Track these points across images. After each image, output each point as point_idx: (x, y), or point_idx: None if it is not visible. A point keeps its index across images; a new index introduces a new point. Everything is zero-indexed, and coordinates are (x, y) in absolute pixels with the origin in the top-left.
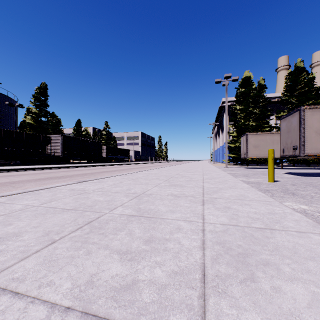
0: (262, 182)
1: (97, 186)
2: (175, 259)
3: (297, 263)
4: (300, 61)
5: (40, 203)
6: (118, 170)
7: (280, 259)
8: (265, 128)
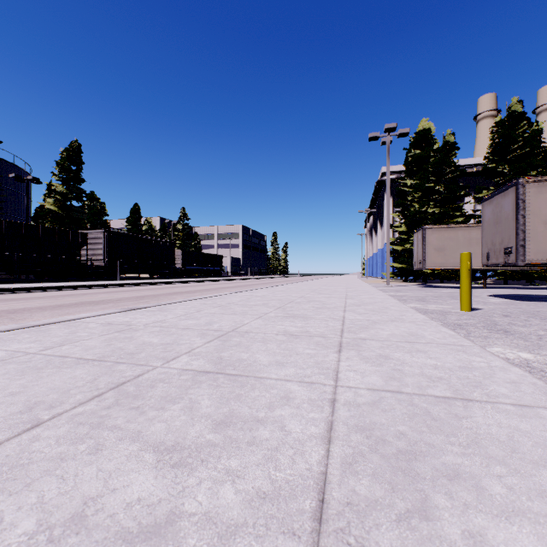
0: (450, 310)
1: (154, 317)
2: (267, 463)
3: (518, 475)
4: (516, 101)
5: (42, 347)
6: (201, 290)
7: (482, 464)
8: (455, 218)
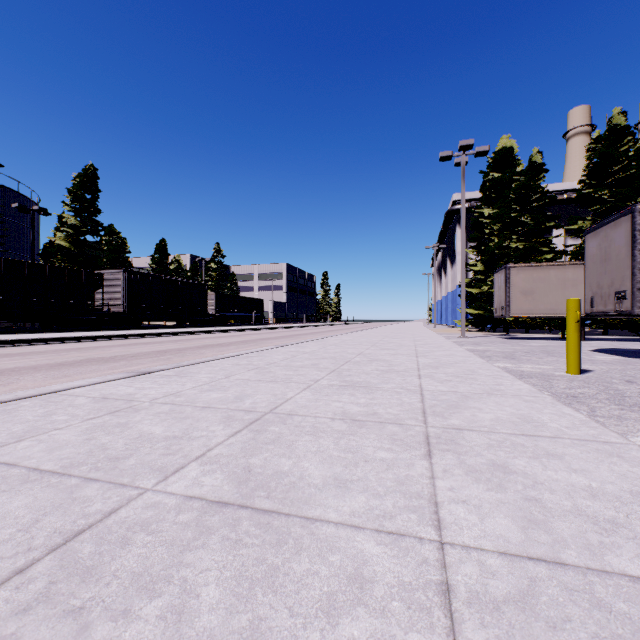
0: (553, 373)
1: (168, 387)
2: None
3: None
4: (619, 113)
5: None
6: (237, 342)
7: None
8: (543, 254)
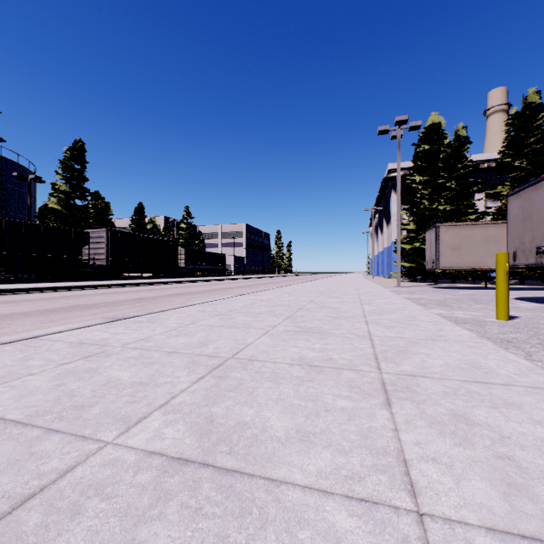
0: (484, 319)
1: (139, 332)
2: None
3: None
4: (533, 92)
5: None
6: (203, 291)
7: None
8: (468, 215)
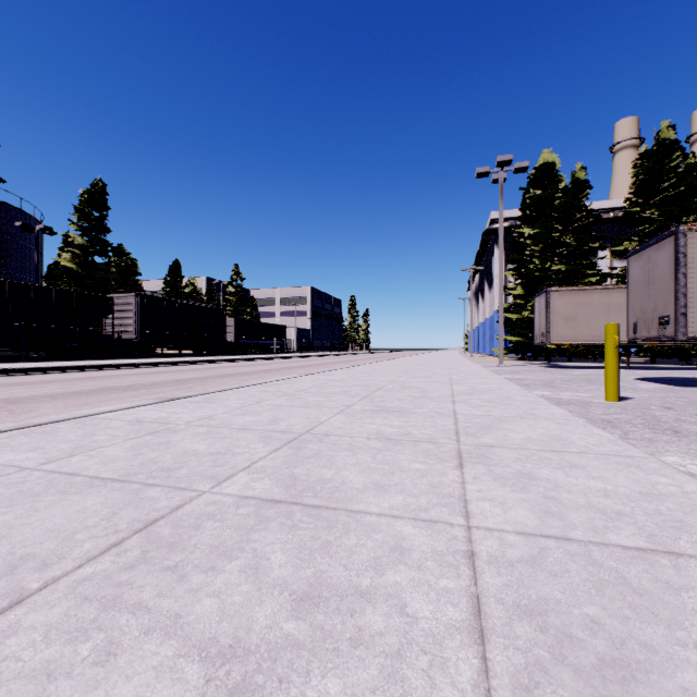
0: (592, 400)
1: (200, 411)
2: (389, 687)
3: None
4: (667, 126)
5: (43, 459)
6: (260, 371)
7: None
8: (587, 277)
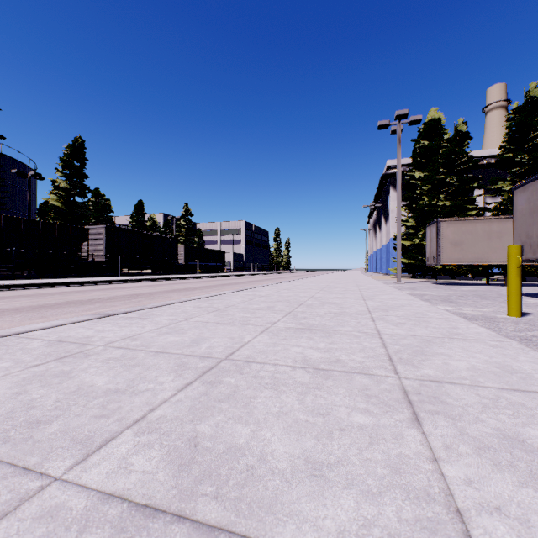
0: (495, 316)
1: (127, 329)
2: None
3: None
4: (535, 86)
5: None
6: (201, 287)
7: None
8: (468, 211)
